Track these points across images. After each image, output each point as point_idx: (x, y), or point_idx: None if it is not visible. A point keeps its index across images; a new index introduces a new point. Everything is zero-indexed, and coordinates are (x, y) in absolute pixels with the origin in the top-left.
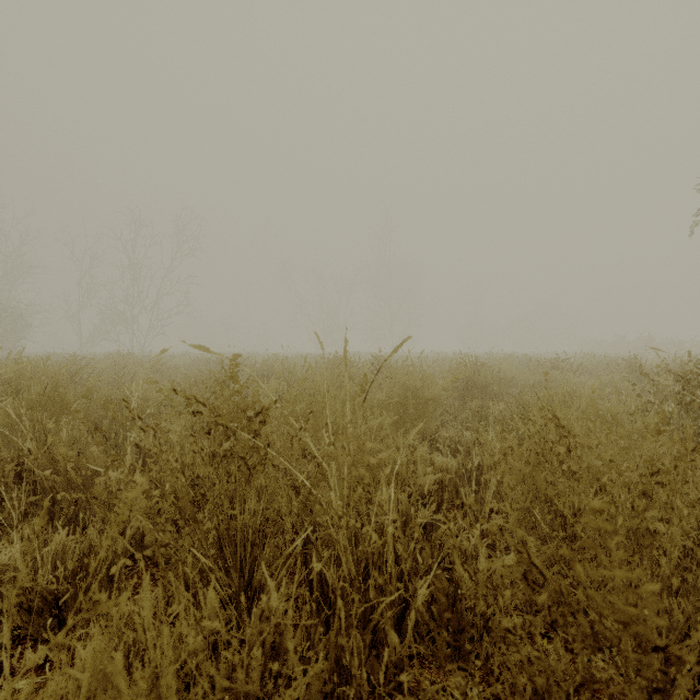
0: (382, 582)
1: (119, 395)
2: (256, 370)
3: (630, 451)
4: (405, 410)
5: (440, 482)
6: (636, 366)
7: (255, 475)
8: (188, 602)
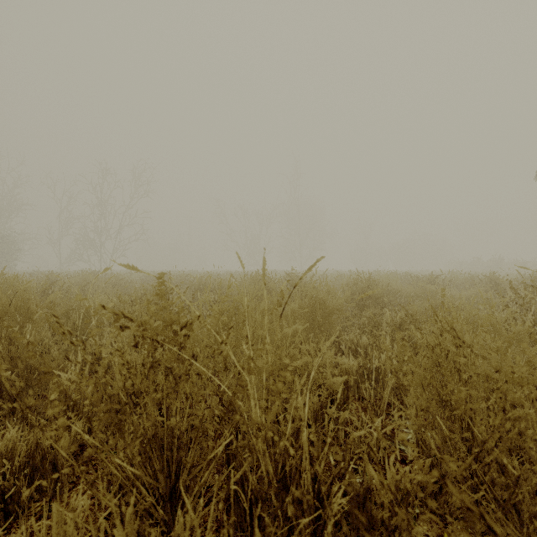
0: (299, 494)
1: (79, 305)
2: (194, 284)
3: (533, 364)
4: (313, 318)
5: (346, 383)
6: (495, 281)
7: (180, 384)
8: (118, 502)
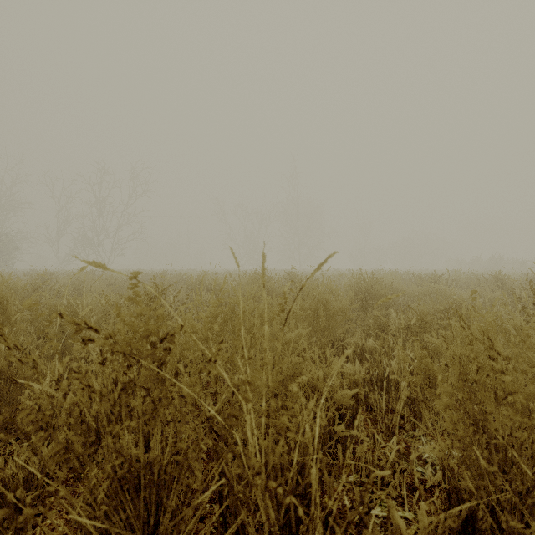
0: None
1: (67, 306)
2: (191, 283)
3: None
4: (316, 320)
5: (355, 396)
6: (501, 281)
7: (160, 409)
8: None
